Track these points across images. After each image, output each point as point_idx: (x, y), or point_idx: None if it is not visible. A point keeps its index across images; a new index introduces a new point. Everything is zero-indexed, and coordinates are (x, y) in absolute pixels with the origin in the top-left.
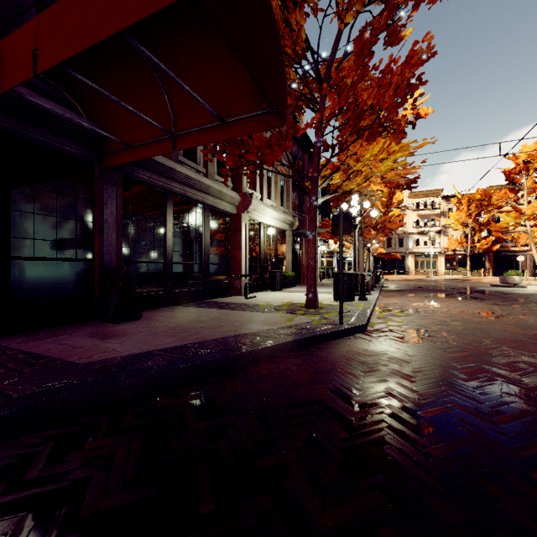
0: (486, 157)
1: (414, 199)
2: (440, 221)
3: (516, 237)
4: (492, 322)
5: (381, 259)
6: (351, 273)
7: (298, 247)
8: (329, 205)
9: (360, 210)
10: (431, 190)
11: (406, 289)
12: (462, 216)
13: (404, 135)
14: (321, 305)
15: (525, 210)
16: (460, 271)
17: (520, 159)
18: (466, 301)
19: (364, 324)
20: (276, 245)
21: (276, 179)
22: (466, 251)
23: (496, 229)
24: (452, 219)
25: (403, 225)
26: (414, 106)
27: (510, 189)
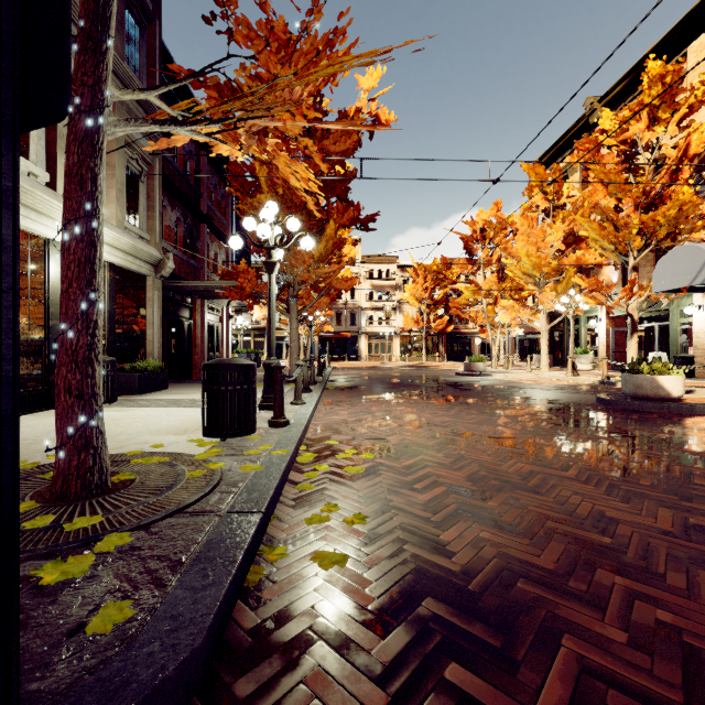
0: (473, 179)
1: (367, 264)
2: (396, 294)
3: (473, 316)
4: (544, 476)
5: (329, 340)
6: (246, 364)
7: (186, 313)
8: (247, 249)
9: (281, 233)
10: (386, 256)
11: (361, 383)
12: (419, 290)
13: (358, 144)
14: (133, 470)
15: (482, 285)
16: (416, 356)
17: (478, 225)
18: (451, 406)
19: (191, 654)
20: (112, 302)
21: (111, 158)
22: (422, 332)
23: (455, 305)
24: (408, 293)
25: (355, 297)
26: (373, 97)
27: (468, 259)
